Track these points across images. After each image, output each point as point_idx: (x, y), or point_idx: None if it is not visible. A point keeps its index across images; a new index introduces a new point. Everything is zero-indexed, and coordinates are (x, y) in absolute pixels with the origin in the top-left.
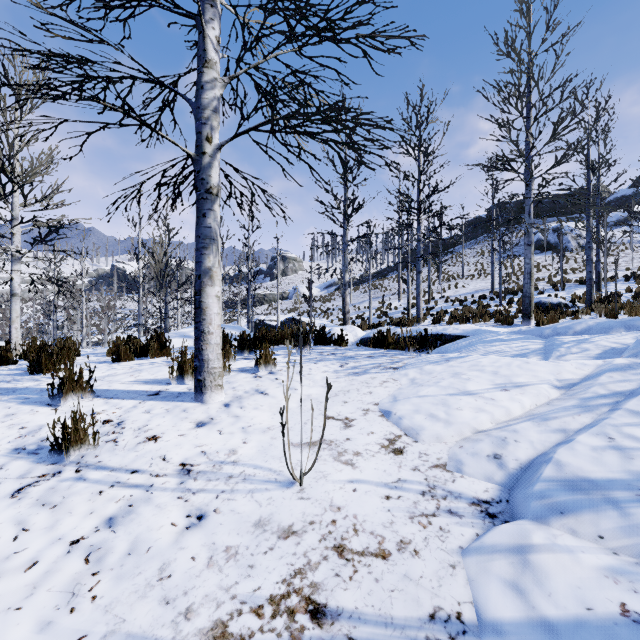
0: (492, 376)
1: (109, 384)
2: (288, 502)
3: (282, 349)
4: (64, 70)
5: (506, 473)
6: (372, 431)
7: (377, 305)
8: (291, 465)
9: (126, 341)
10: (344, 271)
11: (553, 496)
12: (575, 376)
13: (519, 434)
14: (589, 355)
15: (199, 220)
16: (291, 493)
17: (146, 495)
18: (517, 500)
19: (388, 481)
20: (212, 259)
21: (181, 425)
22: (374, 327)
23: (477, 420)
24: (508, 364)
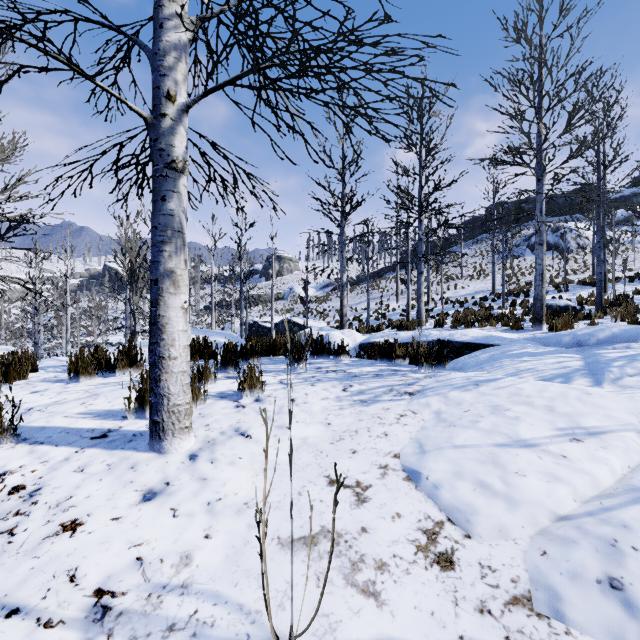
0: (548, 414)
1: (48, 418)
2: None
3: (274, 363)
4: None
5: None
6: (398, 512)
7: (374, 306)
8: (272, 633)
9: (93, 353)
10: (342, 272)
11: None
12: None
13: (635, 533)
14: None
15: (157, 205)
16: None
17: None
18: None
19: None
20: (174, 258)
21: (120, 497)
22: (373, 331)
23: (554, 497)
24: (563, 395)
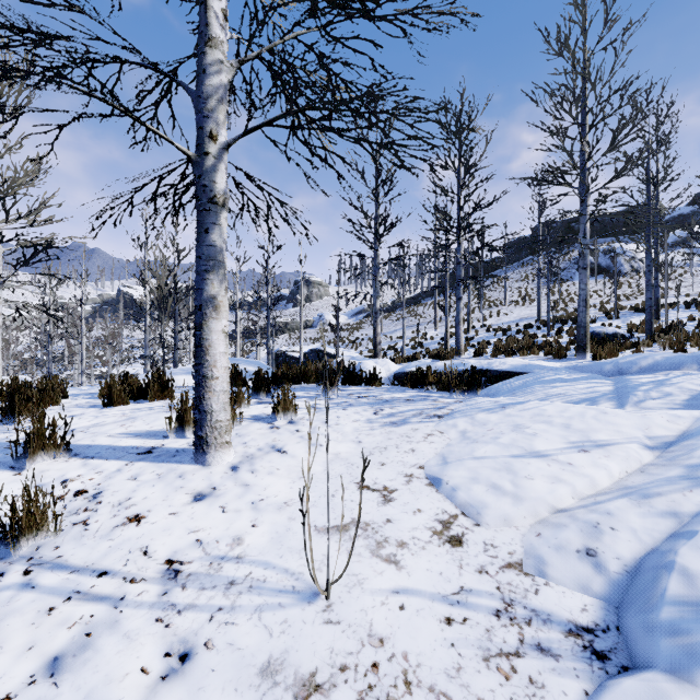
0: (564, 431)
1: (93, 437)
2: (310, 629)
3: (305, 390)
4: (31, 49)
5: (607, 580)
6: (419, 508)
7: (411, 335)
8: (314, 574)
9: (122, 380)
10: (375, 297)
11: (692, 632)
12: (669, 432)
13: (615, 518)
14: (675, 402)
15: (200, 237)
16: (314, 612)
17: (113, 615)
18: (634, 630)
19: (447, 591)
20: (217, 285)
21: (174, 498)
22: (409, 360)
23: (555, 495)
24: (581, 414)
